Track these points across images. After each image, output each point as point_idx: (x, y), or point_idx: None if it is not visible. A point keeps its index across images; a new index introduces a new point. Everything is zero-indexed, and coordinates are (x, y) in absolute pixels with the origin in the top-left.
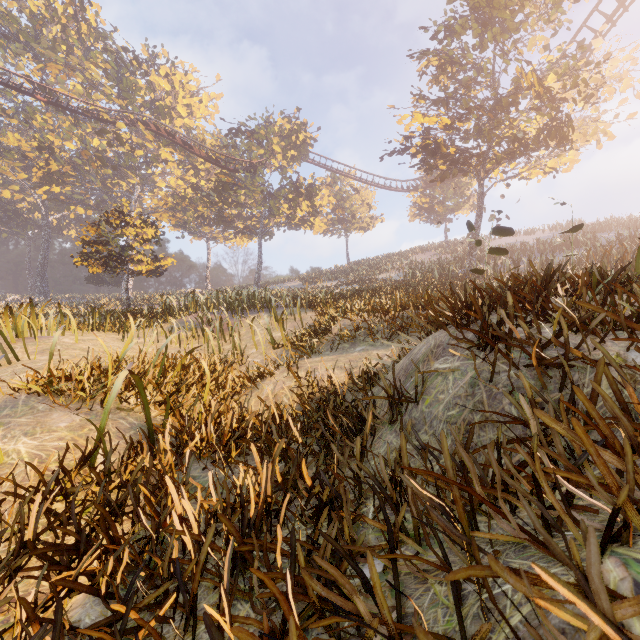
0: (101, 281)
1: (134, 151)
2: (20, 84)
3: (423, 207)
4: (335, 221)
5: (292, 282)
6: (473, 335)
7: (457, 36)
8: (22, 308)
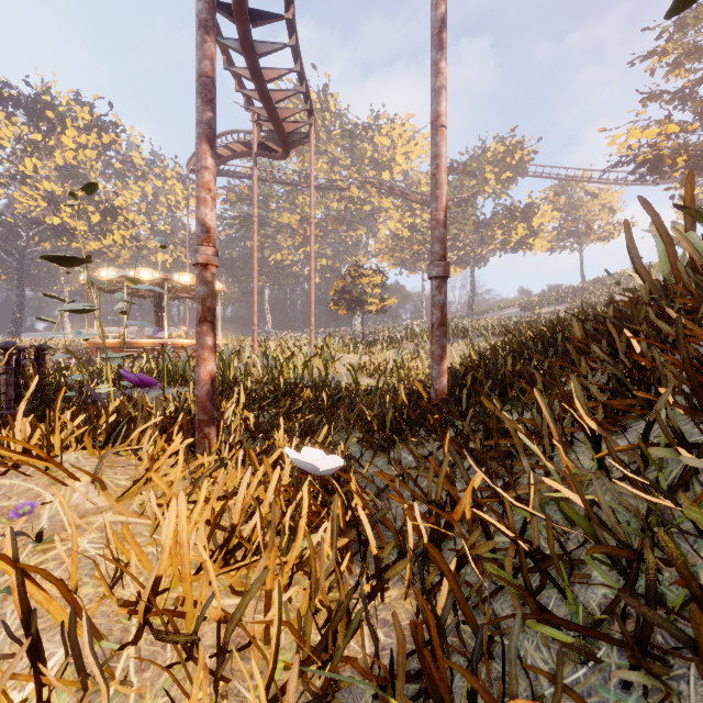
0: (338, 318)
1: (363, 208)
2: (292, 180)
3: (698, 199)
4: (564, 235)
5: (510, 309)
6: None
7: (690, 28)
8: (328, 339)
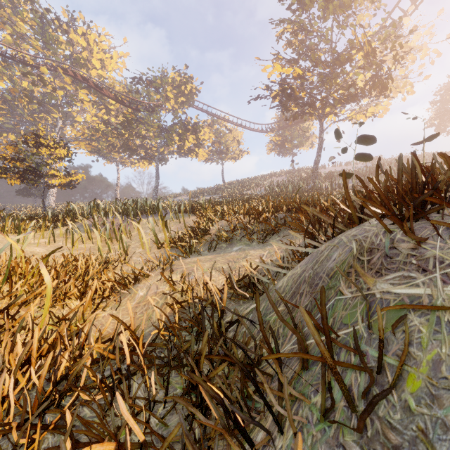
0: (29, 193)
1: (55, 91)
2: None
3: (277, 144)
4: (214, 152)
5: (182, 196)
6: (446, 233)
7: (306, 8)
8: None
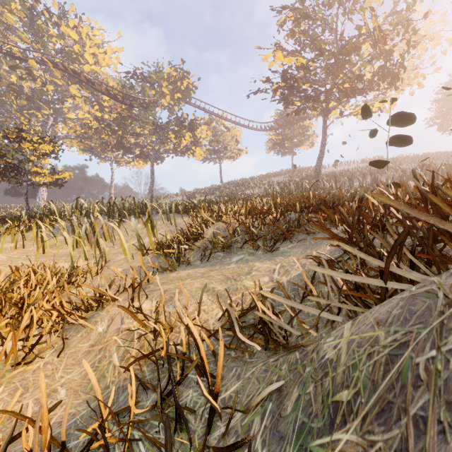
0: (17, 193)
1: (45, 86)
2: None
3: (276, 142)
4: (212, 151)
5: (179, 197)
6: None
7: None
8: None
